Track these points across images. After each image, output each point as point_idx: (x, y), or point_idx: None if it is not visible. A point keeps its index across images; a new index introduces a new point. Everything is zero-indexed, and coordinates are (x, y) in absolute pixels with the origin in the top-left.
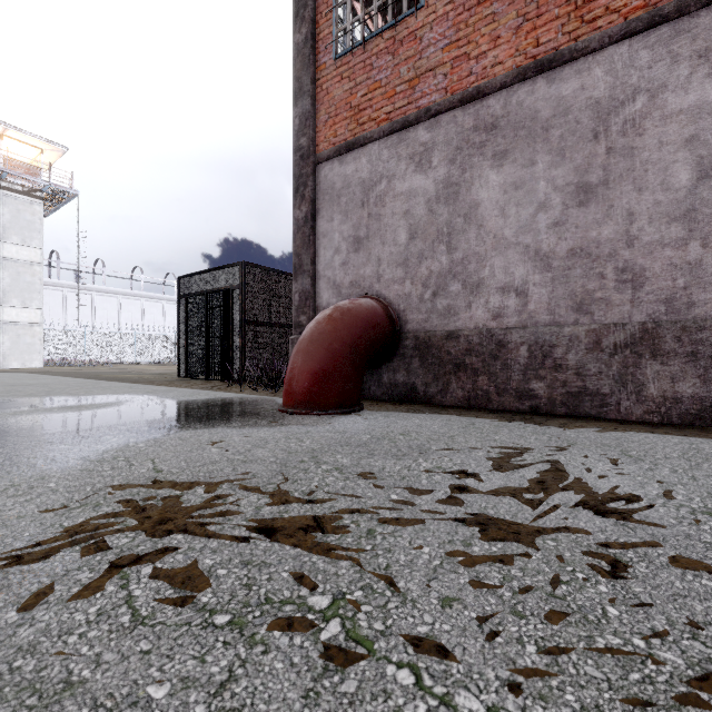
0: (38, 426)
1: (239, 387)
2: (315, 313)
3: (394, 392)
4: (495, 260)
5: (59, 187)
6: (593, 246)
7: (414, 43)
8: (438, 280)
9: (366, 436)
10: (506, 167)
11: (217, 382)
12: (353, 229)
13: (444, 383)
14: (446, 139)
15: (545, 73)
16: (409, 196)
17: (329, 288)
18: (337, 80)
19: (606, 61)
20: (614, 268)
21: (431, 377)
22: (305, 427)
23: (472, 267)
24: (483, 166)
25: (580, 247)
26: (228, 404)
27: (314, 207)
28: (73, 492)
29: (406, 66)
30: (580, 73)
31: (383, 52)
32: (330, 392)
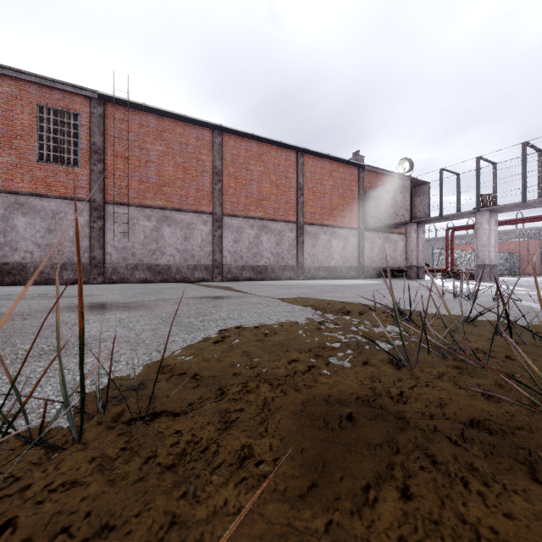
0: None
1: None
2: None
3: None
4: (23, 243)
5: None
6: (52, 244)
7: None
8: (0, 246)
9: None
10: (27, 218)
11: None
12: None
13: (3, 278)
14: (4, 202)
15: (39, 197)
16: None
17: None
18: None
19: (55, 202)
20: (57, 250)
21: None
22: None
23: (14, 243)
24: (18, 215)
25: (49, 244)
26: None
27: None
28: None
29: None
30: (49, 202)
31: None
32: None
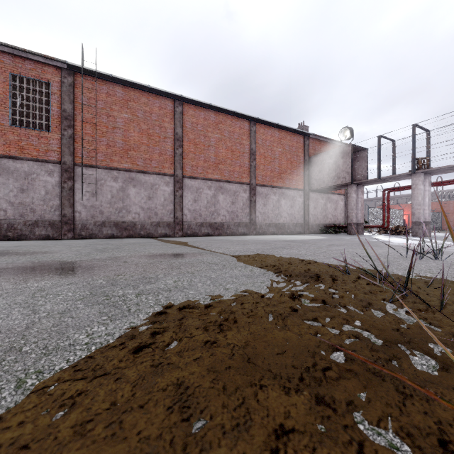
0: None
1: None
2: None
3: None
4: None
5: None
6: (25, 203)
7: None
8: None
9: None
10: (1, 178)
11: None
12: None
13: None
14: None
15: (12, 159)
16: None
17: None
18: None
19: (28, 164)
20: (30, 208)
21: None
22: None
23: None
24: None
25: (22, 202)
26: None
27: None
28: None
29: None
30: (22, 163)
31: None
32: None
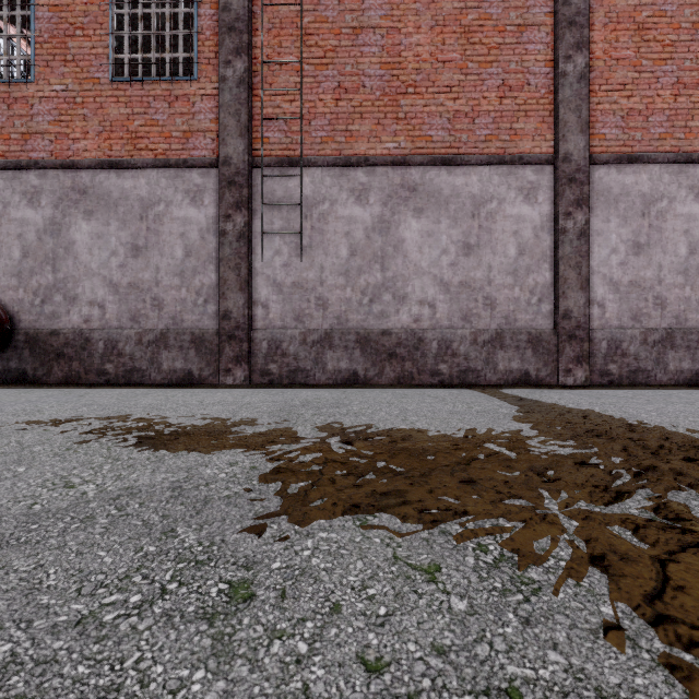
0: None
1: None
2: None
3: (8, 376)
4: (86, 283)
5: None
6: (141, 283)
7: (27, 106)
8: (46, 292)
9: None
10: (93, 222)
11: None
12: None
13: (49, 367)
14: (52, 189)
15: (116, 170)
16: (23, 223)
17: None
18: None
19: (147, 177)
20: (151, 297)
21: (39, 364)
22: None
23: (70, 285)
24: (78, 217)
25: (134, 282)
26: None
27: None
28: None
29: (20, 121)
30: (134, 178)
31: None
32: None
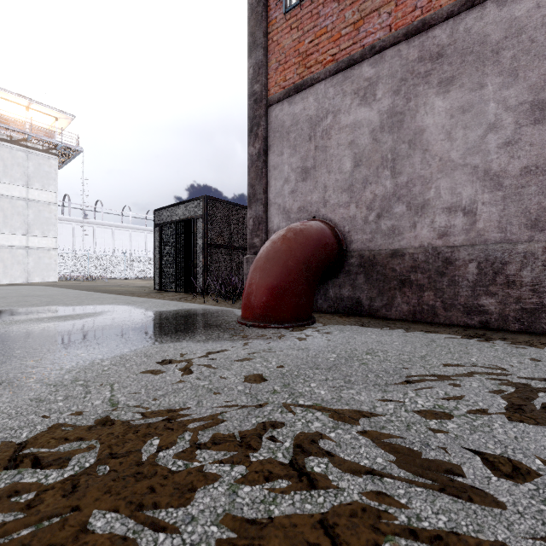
0: (21, 337)
1: (202, 299)
2: (267, 235)
3: (339, 305)
4: (441, 182)
5: (68, 146)
6: None
7: None
8: (383, 203)
9: (332, 355)
10: (453, 92)
11: (184, 294)
12: (301, 161)
13: (389, 297)
14: (390, 72)
15: None
16: (354, 127)
17: (279, 214)
18: (286, 31)
19: None
20: None
21: (375, 292)
22: (266, 342)
23: (416, 189)
24: (428, 93)
25: (535, 164)
26: (193, 315)
27: (266, 144)
28: (4, 440)
29: (351, 10)
30: None
31: (329, 1)
32: (286, 306)
